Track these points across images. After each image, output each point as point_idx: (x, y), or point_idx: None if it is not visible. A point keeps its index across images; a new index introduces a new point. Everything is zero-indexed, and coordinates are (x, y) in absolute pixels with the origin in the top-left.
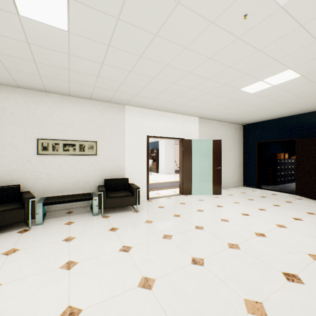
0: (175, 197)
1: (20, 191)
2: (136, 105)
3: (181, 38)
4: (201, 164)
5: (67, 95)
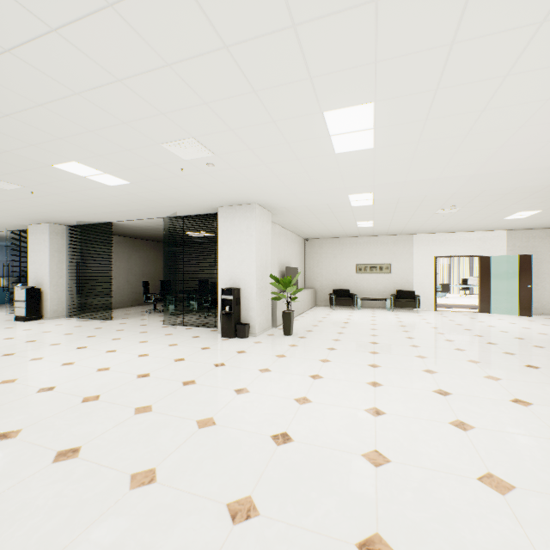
0: (466, 312)
1: (349, 293)
2: (422, 233)
3: (421, 220)
4: (511, 282)
5: (372, 236)
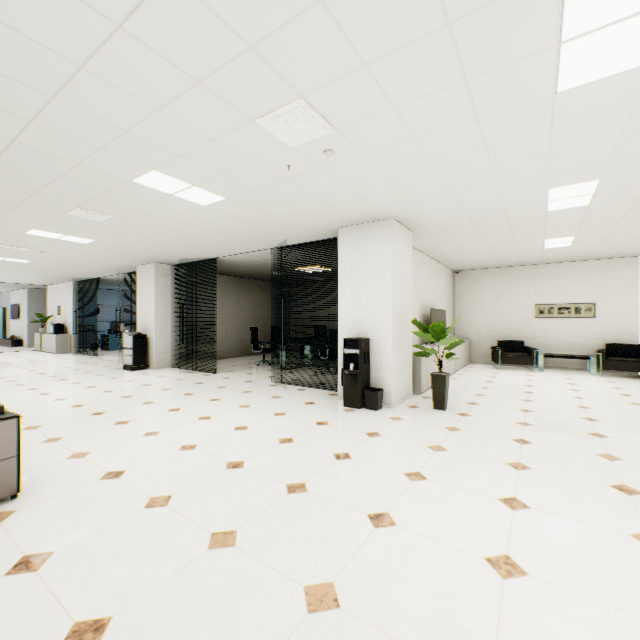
0: None
1: (523, 346)
2: None
3: None
4: None
5: (561, 262)
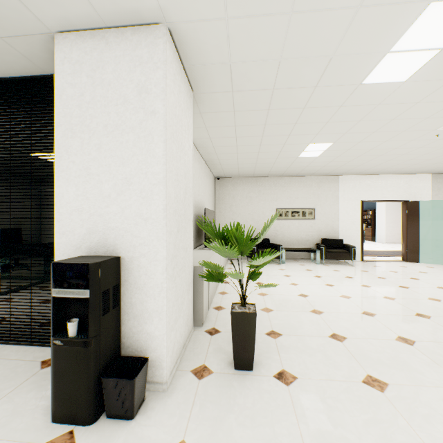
0: (394, 262)
1: (269, 242)
2: (350, 174)
3: (390, 147)
4: (436, 229)
5: (294, 176)
